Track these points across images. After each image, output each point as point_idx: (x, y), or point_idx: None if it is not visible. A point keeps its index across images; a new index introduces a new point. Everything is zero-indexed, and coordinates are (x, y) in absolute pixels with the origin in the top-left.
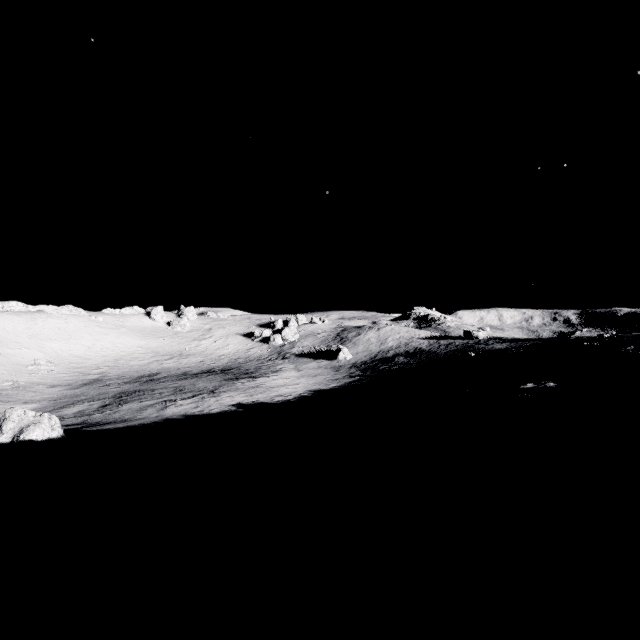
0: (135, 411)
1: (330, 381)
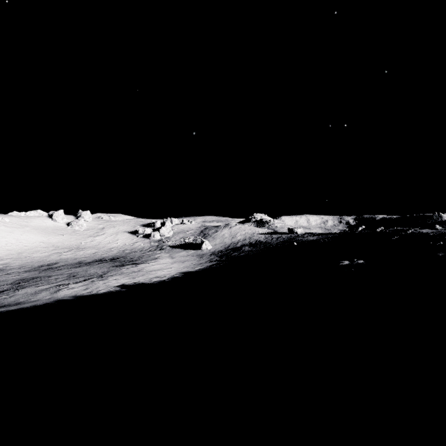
0: (30, 295)
1: (196, 265)
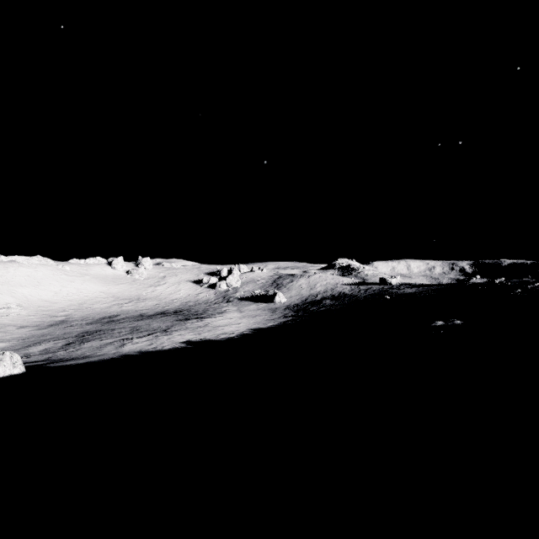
0: (95, 348)
1: (268, 321)
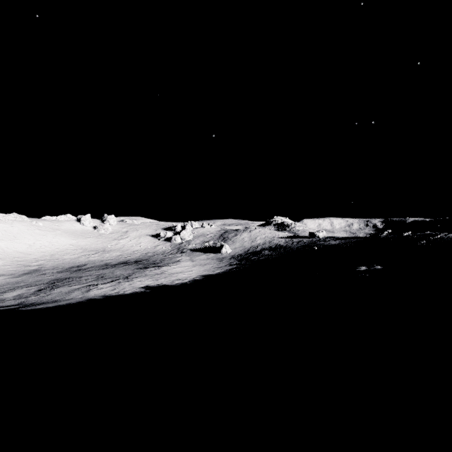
0: (64, 293)
1: (216, 268)
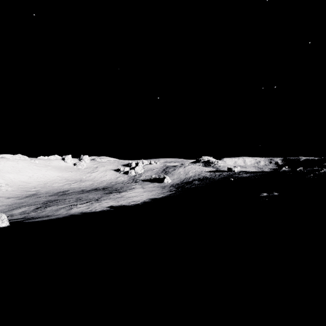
0: (54, 211)
1: (160, 194)
